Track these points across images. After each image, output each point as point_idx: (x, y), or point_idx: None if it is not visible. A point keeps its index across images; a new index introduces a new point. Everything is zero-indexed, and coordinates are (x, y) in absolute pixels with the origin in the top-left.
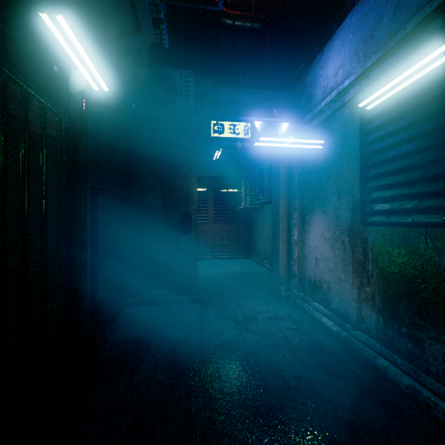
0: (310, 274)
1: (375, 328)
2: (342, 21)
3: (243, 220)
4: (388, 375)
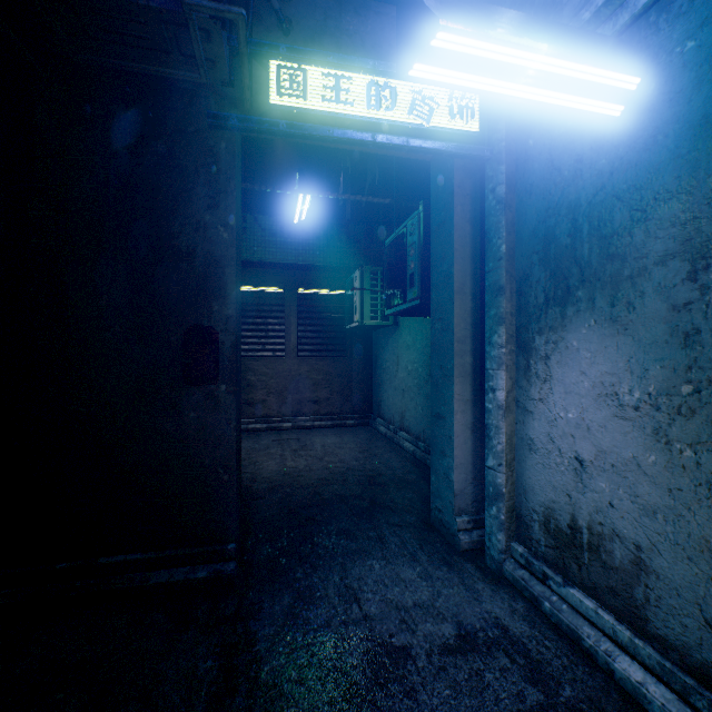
0: (553, 500)
1: None
2: None
3: (355, 352)
4: None
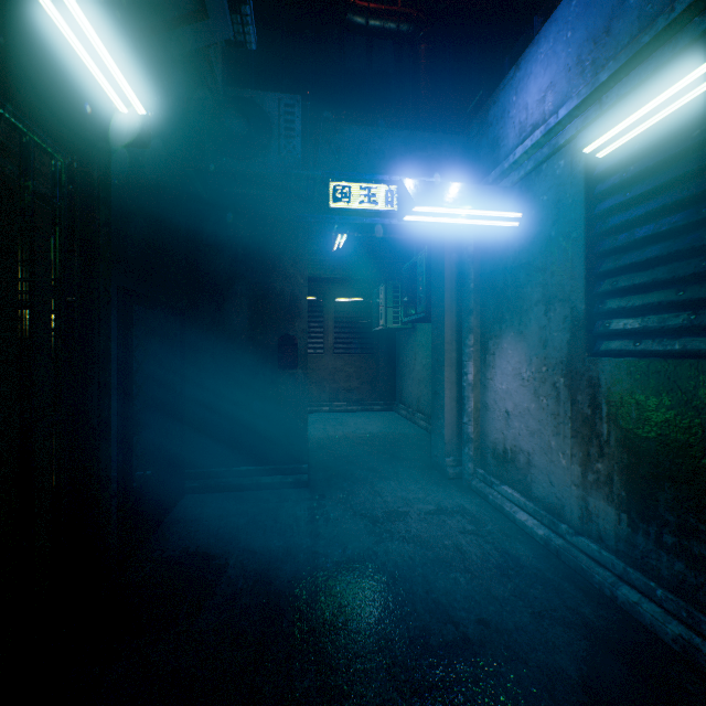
0: (496, 438)
1: (614, 533)
2: (552, 10)
3: (381, 349)
4: (639, 616)
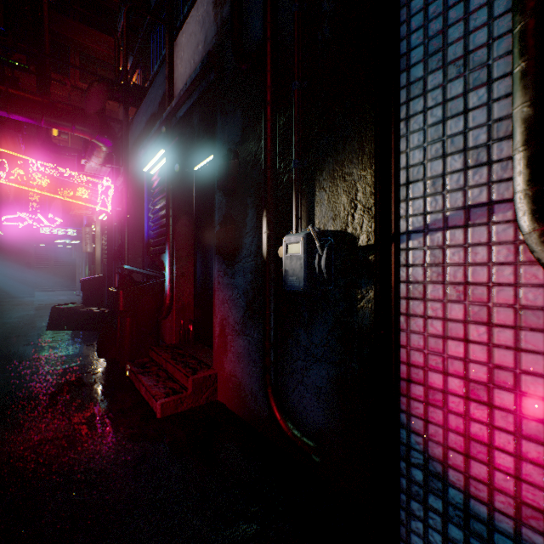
0: None
1: None
2: None
3: None
4: None
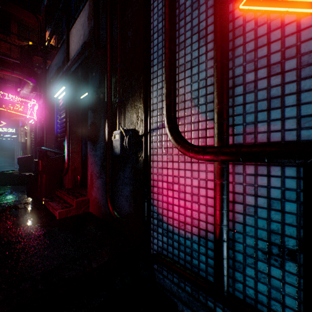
0: None
1: None
2: None
3: None
4: None
